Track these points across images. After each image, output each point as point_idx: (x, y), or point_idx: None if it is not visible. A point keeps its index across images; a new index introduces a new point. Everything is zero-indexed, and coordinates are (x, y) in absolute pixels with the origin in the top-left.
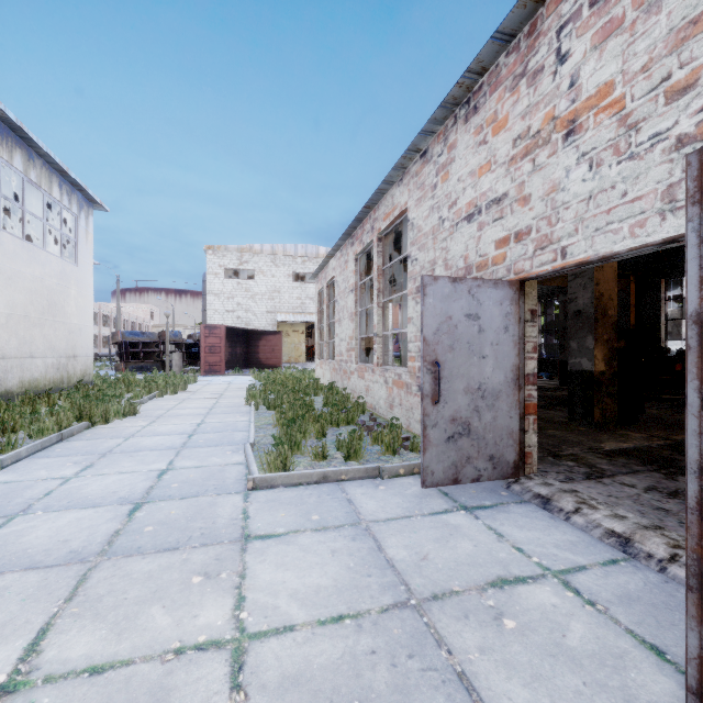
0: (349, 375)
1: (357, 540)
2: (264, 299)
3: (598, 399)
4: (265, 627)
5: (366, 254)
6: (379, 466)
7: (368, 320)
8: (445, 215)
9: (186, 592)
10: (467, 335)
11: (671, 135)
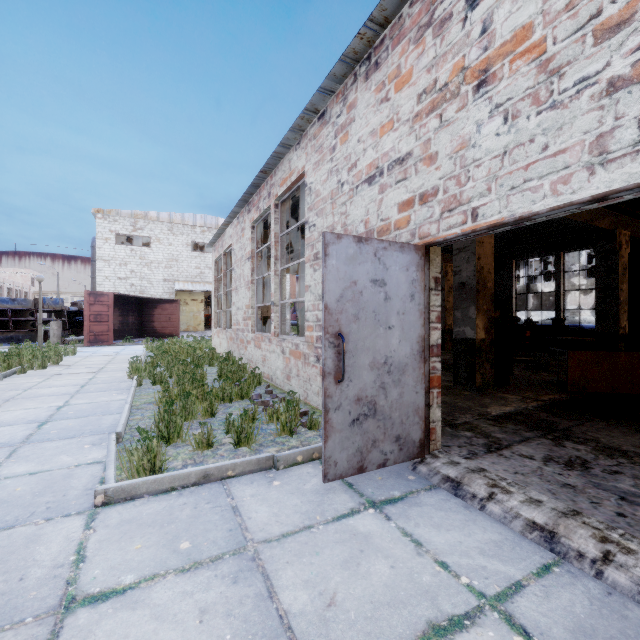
0: (246, 344)
1: (240, 582)
2: (160, 267)
3: (479, 364)
4: None
5: (263, 222)
6: (273, 455)
7: (266, 289)
8: (344, 178)
9: None
10: (373, 303)
11: (602, 79)
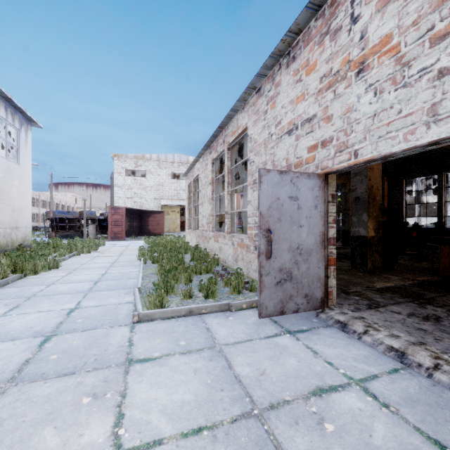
0: (208, 239)
1: (213, 361)
2: (152, 190)
3: (370, 254)
4: (138, 442)
5: (219, 159)
6: (229, 302)
7: (221, 204)
8: (273, 131)
9: (75, 412)
10: (290, 211)
11: (434, 69)
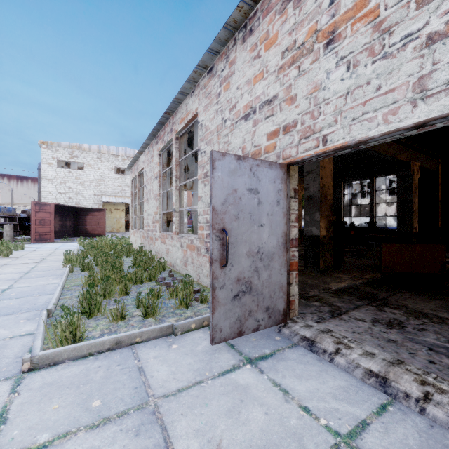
0: (154, 240)
1: (141, 435)
2: (91, 185)
3: (322, 254)
4: None
5: (167, 151)
6: (173, 324)
7: (170, 201)
8: (227, 116)
9: None
10: (249, 206)
11: (422, 34)
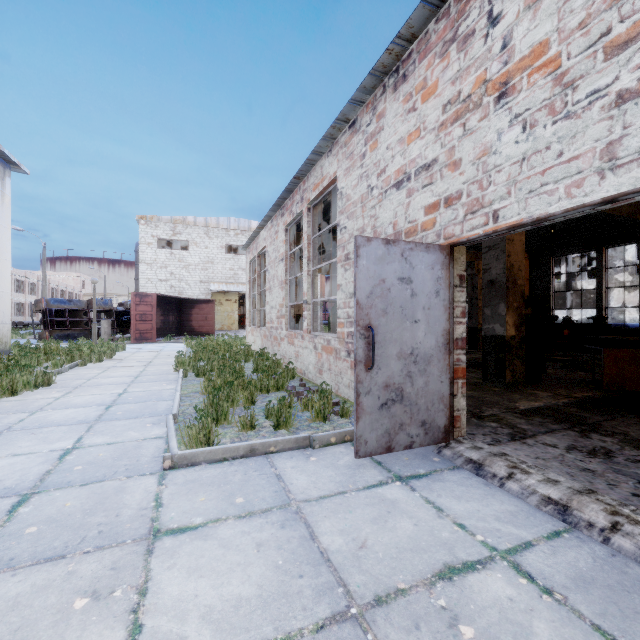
0: (280, 341)
1: (287, 528)
2: (197, 269)
3: (509, 361)
4: None
5: (296, 224)
6: (310, 435)
7: (297, 289)
8: (374, 183)
9: (61, 626)
10: (400, 299)
11: (611, 91)
